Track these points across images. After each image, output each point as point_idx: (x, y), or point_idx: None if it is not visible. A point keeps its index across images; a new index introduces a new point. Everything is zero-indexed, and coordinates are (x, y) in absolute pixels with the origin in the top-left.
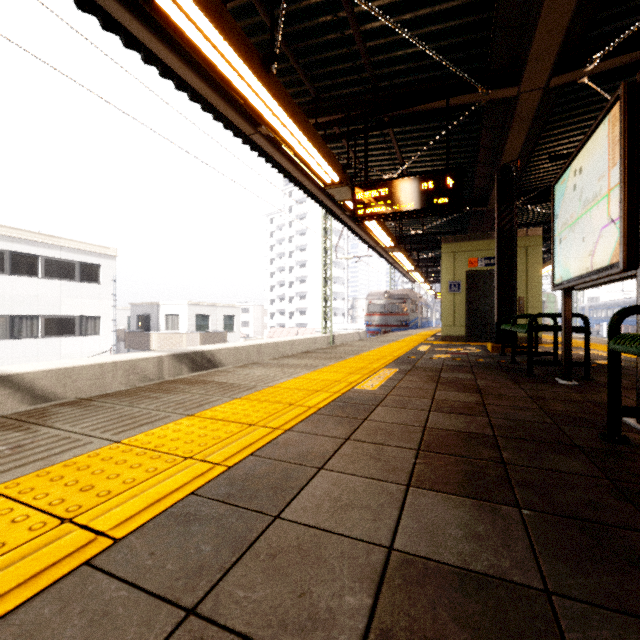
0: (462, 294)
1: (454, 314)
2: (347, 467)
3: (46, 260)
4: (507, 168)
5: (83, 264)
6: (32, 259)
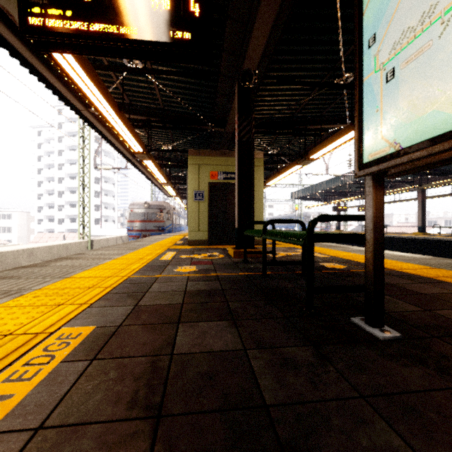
0: (205, 202)
1: (199, 220)
2: None
3: None
4: (248, 75)
5: None
6: None
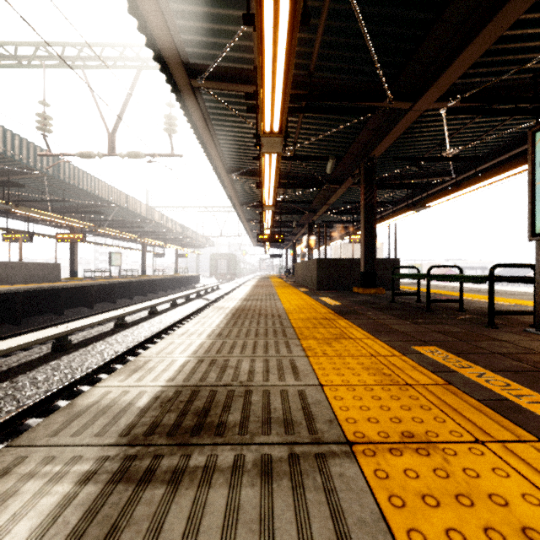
0: None
1: None
2: None
3: None
4: None
5: None
6: None
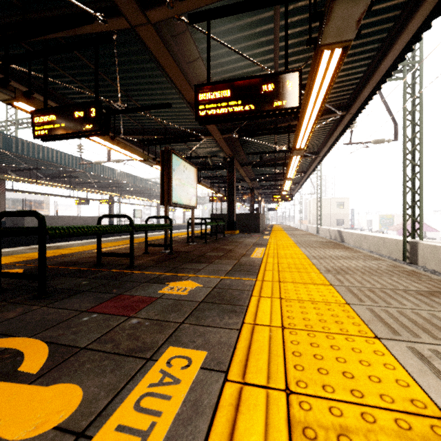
0: None
1: None
2: (252, 241)
3: None
4: None
5: None
6: None
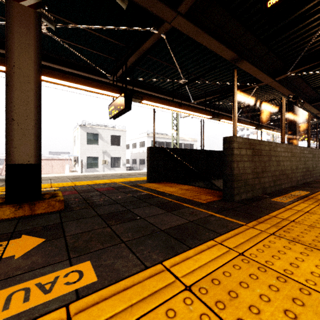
0: None
1: None
2: None
3: (183, 144)
4: None
5: (190, 144)
6: (181, 144)
